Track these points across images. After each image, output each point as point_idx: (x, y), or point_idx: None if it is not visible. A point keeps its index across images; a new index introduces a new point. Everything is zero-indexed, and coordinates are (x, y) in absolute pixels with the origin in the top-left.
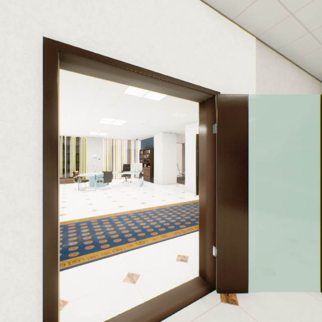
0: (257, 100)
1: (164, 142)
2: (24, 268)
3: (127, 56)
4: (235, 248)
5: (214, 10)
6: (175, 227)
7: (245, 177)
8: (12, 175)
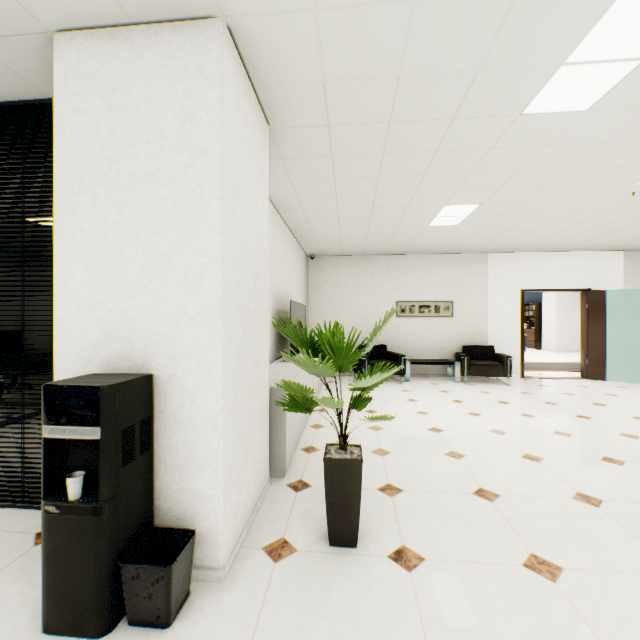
0: (625, 285)
1: (558, 295)
2: (515, 347)
3: (543, 286)
4: (598, 360)
5: (586, 251)
6: (568, 369)
7: (604, 328)
8: (513, 324)
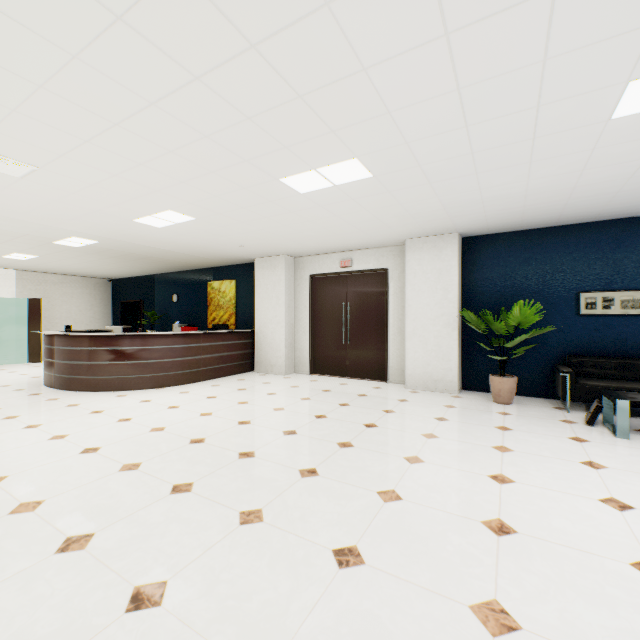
0: (18, 295)
1: None
2: None
3: None
4: None
5: None
6: None
7: None
8: None
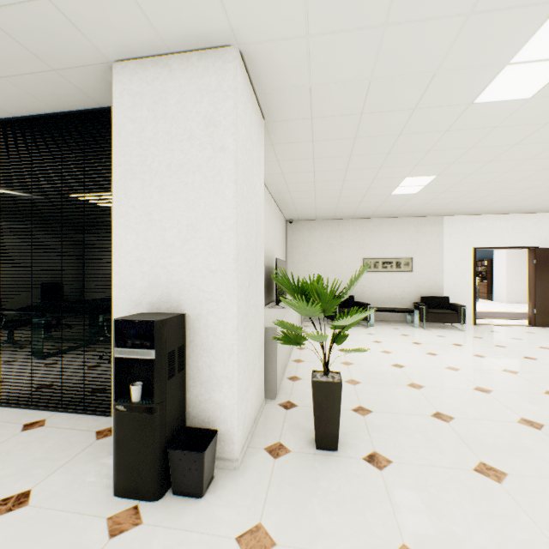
0: None
1: (508, 252)
2: (468, 297)
3: (493, 245)
4: (545, 309)
5: (534, 213)
6: (517, 318)
7: None
8: (466, 277)
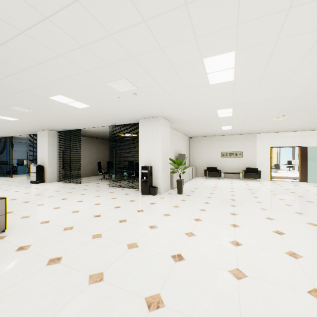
0: None
1: None
2: (268, 168)
3: (280, 145)
4: (304, 174)
5: (300, 131)
6: None
7: (306, 161)
8: (267, 160)
